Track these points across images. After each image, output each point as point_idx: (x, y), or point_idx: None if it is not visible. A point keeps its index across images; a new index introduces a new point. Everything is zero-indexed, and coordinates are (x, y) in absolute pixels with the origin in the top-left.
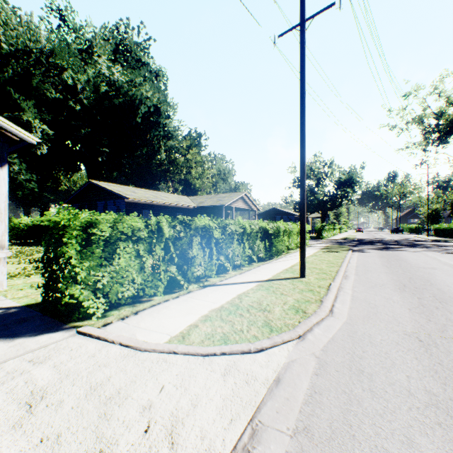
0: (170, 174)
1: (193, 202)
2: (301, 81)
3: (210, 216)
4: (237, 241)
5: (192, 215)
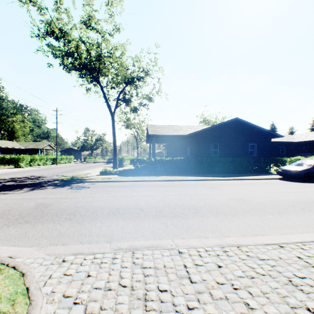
0: (0, 126)
1: (22, 146)
2: (57, 133)
3: (32, 152)
4: (44, 160)
5: (22, 152)
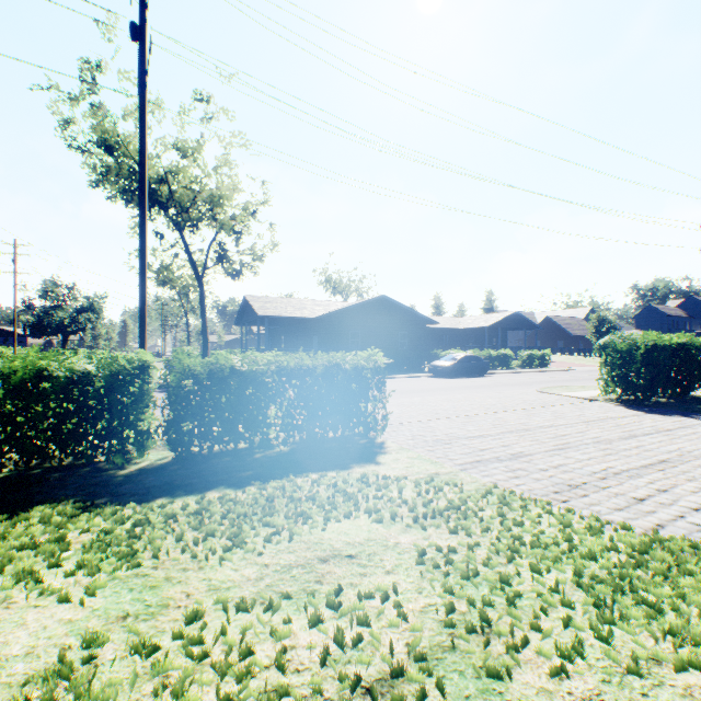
0: None
1: None
2: (15, 296)
3: None
4: None
5: None
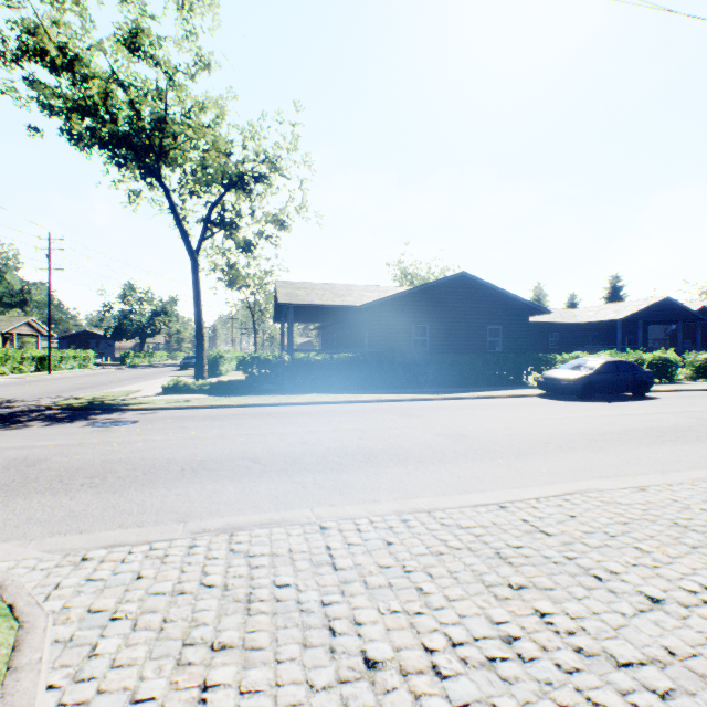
0: None
1: None
2: (50, 295)
3: None
4: (15, 361)
5: None
